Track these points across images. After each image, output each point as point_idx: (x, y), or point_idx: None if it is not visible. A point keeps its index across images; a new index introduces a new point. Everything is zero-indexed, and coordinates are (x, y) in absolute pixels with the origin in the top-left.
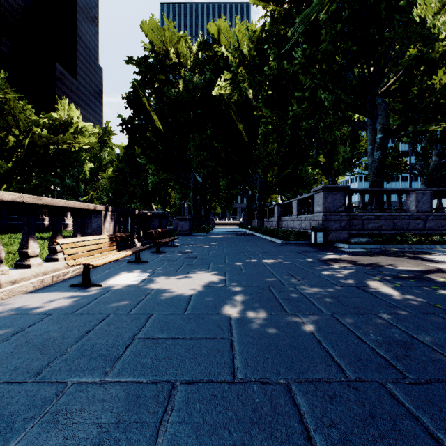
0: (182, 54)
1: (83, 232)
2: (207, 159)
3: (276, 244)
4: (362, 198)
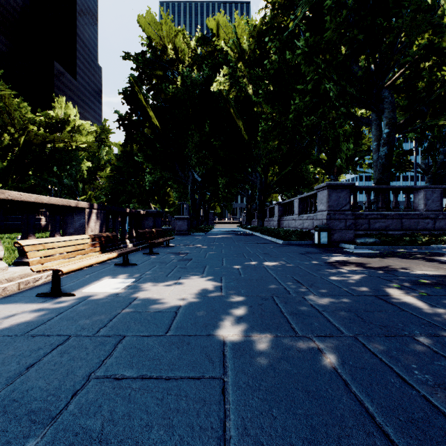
0: (181, 49)
1: (65, 232)
2: (206, 157)
3: (277, 245)
4: (367, 196)
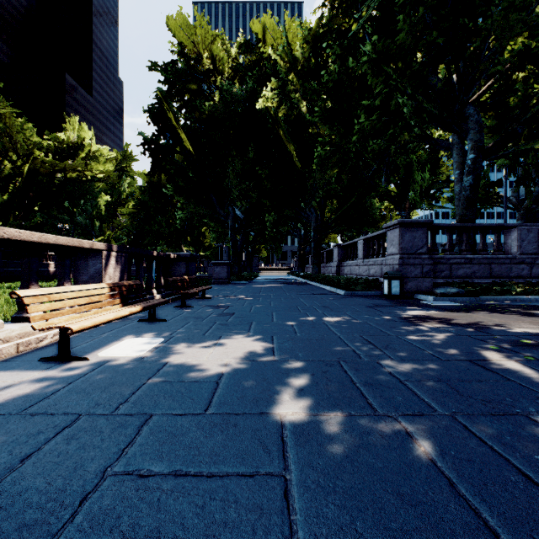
0: (219, 58)
1: (77, 279)
2: (249, 190)
3: (338, 296)
4: (449, 237)
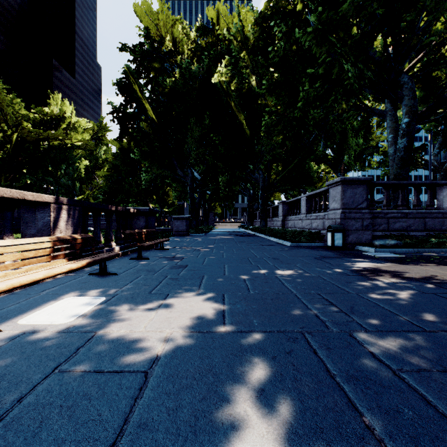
0: (179, 40)
1: (24, 233)
2: (205, 154)
3: (285, 247)
4: (386, 193)
